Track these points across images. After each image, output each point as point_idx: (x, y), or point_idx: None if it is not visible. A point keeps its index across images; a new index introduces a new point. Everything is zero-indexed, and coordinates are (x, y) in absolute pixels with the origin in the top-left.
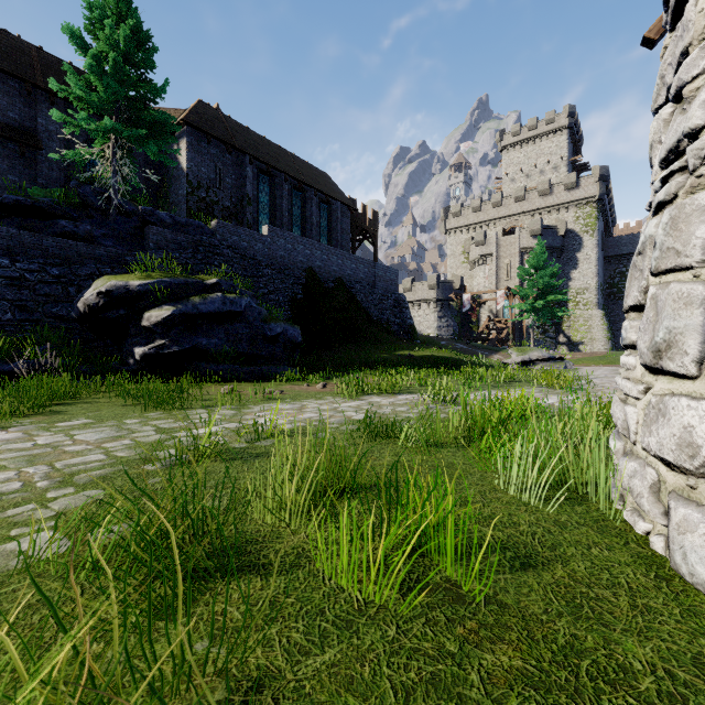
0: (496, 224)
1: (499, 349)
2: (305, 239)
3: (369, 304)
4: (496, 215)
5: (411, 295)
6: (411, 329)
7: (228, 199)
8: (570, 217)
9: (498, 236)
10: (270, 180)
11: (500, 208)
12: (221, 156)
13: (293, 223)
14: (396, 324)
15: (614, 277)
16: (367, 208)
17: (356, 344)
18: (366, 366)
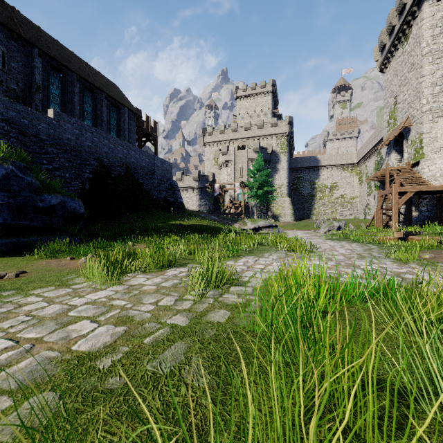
0: (234, 142)
1: (237, 220)
2: (93, 128)
3: (150, 186)
4: (234, 137)
5: (181, 183)
6: (181, 206)
7: (14, 83)
8: (273, 143)
9: (235, 150)
10: (61, 76)
11: (236, 133)
12: (6, 41)
13: (85, 116)
14: (170, 201)
15: (294, 179)
16: (149, 118)
17: (138, 215)
18: (144, 233)
